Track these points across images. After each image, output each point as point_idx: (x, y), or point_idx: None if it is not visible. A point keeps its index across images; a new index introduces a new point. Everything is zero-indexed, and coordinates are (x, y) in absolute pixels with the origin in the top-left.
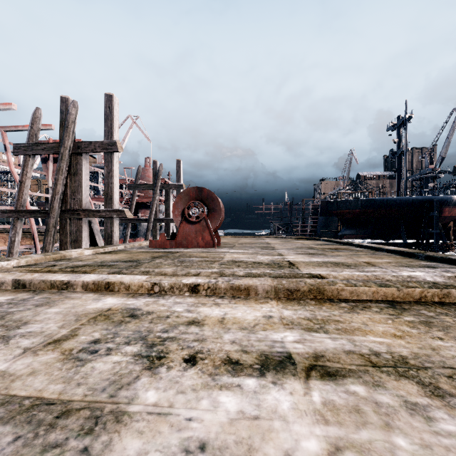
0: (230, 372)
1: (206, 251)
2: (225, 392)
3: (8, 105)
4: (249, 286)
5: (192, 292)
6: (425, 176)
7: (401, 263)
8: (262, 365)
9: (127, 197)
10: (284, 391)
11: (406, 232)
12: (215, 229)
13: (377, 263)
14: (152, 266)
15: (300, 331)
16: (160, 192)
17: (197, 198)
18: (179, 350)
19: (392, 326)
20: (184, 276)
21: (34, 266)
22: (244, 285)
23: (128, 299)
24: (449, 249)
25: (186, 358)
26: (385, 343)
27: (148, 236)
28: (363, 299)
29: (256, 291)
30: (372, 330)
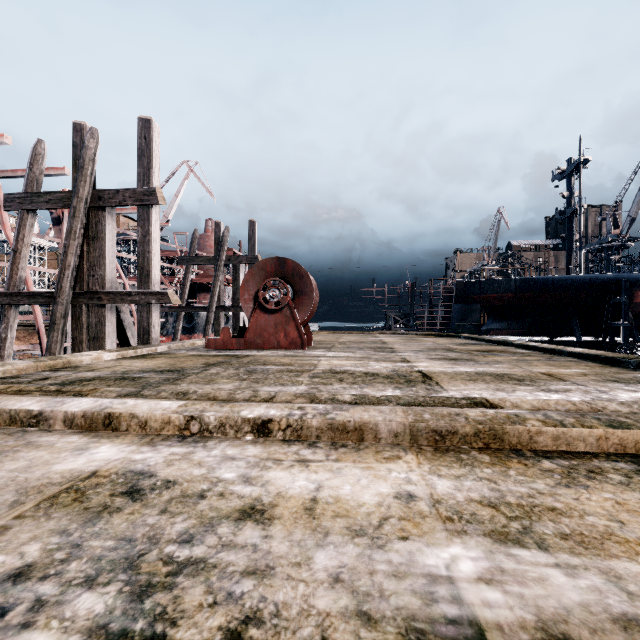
0: None
1: (290, 355)
2: None
3: None
4: (363, 424)
5: (259, 434)
6: (607, 245)
7: (605, 376)
8: None
9: (180, 276)
10: None
11: (580, 326)
12: (305, 320)
13: (566, 376)
14: (202, 379)
15: (483, 542)
16: (227, 269)
17: (278, 274)
18: (205, 612)
19: None
20: (246, 401)
21: (13, 380)
22: (354, 422)
23: (139, 449)
24: None
25: None
26: None
27: (208, 332)
28: (578, 451)
29: (375, 432)
30: None
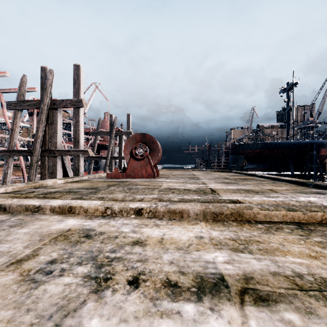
0: (170, 296)
1: (148, 181)
2: (166, 321)
3: (3, 73)
4: (183, 210)
5: (137, 214)
6: (307, 126)
7: (297, 190)
8: (199, 288)
9: (92, 141)
10: (222, 319)
11: (293, 166)
12: (155, 164)
13: (279, 190)
14: (107, 192)
15: (228, 251)
16: (115, 138)
17: (142, 141)
18: (124, 271)
19: (305, 247)
20: (131, 201)
21: (18, 192)
22: (179, 209)
23: (85, 221)
24: (324, 179)
25: (130, 280)
26: (304, 263)
27: (106, 169)
28: (274, 221)
29: (188, 214)
30: (290, 250)
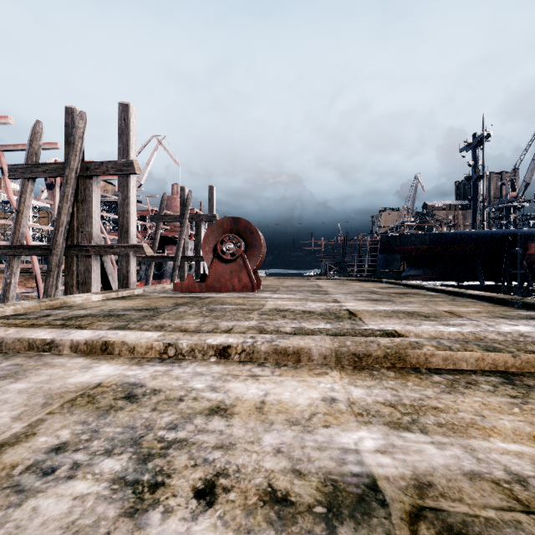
0: (273, 524)
1: (243, 297)
2: None
3: (3, 119)
4: (300, 349)
5: (220, 356)
6: (506, 205)
7: (494, 314)
8: (329, 508)
9: (151, 231)
10: None
11: (483, 273)
12: (255, 268)
13: (464, 313)
14: (173, 316)
15: (382, 429)
16: (190, 225)
17: (233, 231)
18: (190, 470)
19: (523, 419)
20: (210, 332)
21: (22, 317)
22: (293, 347)
23: (130, 367)
24: None
25: (198, 488)
26: (526, 454)
27: (175, 278)
28: (462, 369)
29: (309, 355)
30: (496, 427)
